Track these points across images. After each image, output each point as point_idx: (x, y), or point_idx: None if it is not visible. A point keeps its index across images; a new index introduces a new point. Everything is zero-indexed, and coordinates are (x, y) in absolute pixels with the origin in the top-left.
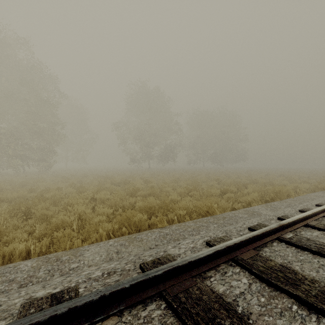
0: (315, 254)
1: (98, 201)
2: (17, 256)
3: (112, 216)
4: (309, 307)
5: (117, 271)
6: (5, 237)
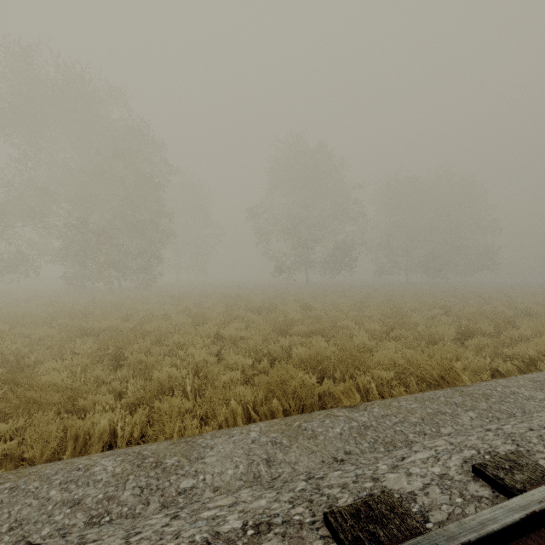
0: None
1: (227, 341)
2: (95, 439)
3: (251, 371)
4: None
5: (274, 524)
6: (81, 401)
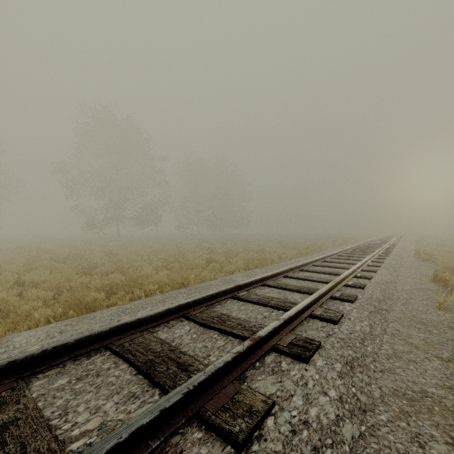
0: (254, 304)
1: (28, 285)
2: None
3: (53, 301)
4: (225, 334)
5: None
6: None
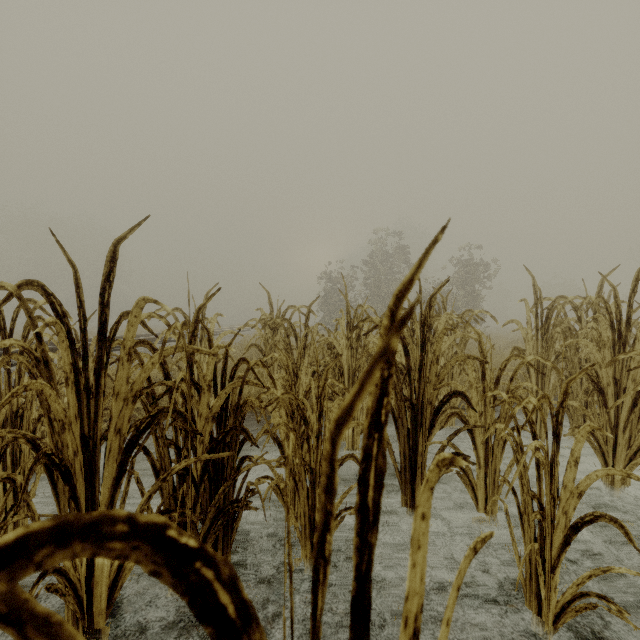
0: None
1: None
2: None
3: None
4: None
5: None
6: None
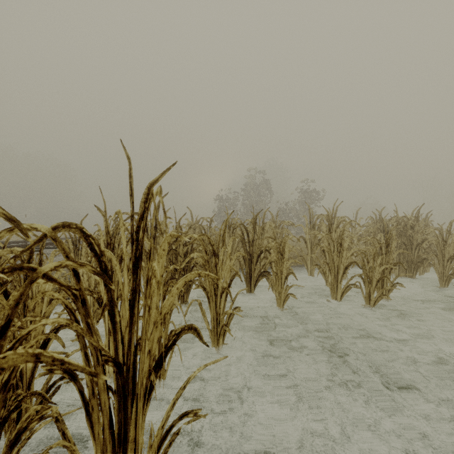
0: None
1: None
2: None
3: None
4: None
5: None
6: None
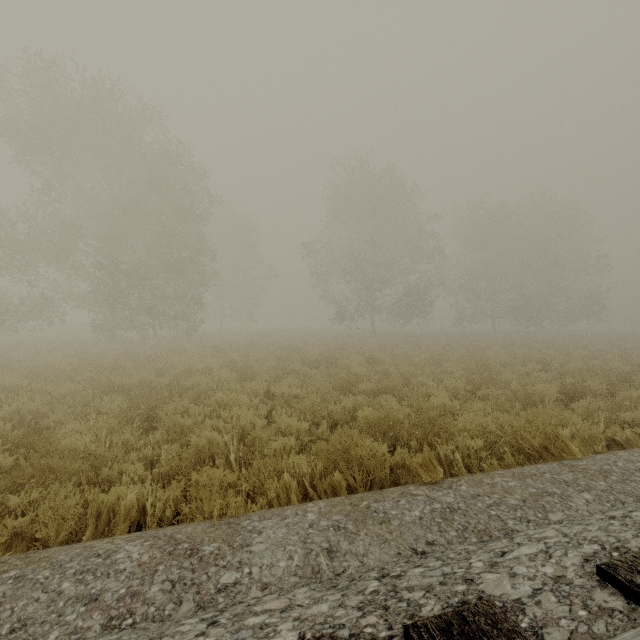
0: None
1: (278, 401)
2: (121, 517)
3: (307, 437)
4: None
5: (340, 639)
6: (106, 470)
